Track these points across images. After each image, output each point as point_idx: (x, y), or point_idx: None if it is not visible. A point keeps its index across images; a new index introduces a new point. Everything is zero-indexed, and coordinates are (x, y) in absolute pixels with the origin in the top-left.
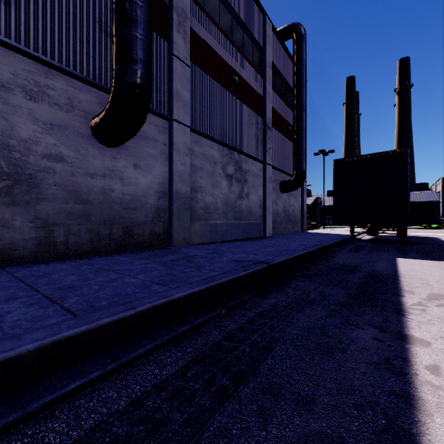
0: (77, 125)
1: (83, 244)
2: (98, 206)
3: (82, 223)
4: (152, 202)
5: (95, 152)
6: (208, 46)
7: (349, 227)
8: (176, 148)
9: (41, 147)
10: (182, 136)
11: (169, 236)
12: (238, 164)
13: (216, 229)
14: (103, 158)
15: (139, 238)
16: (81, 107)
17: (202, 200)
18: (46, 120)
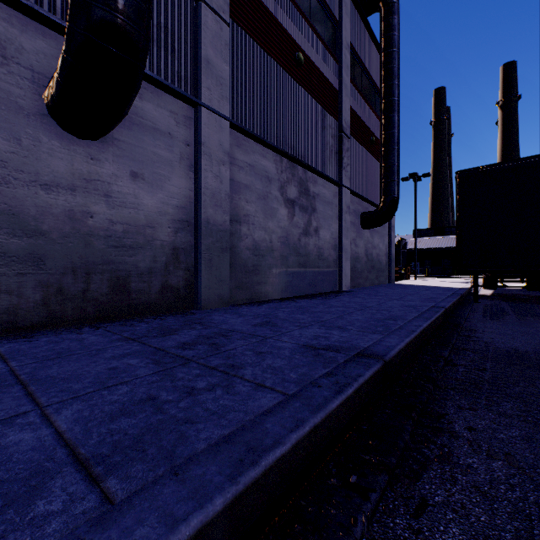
0: (15, 92)
1: (29, 310)
2: (61, 241)
3: (27, 271)
4: (166, 237)
5: (54, 146)
6: (258, 1)
7: (470, 277)
8: (206, 151)
9: None
10: (215, 132)
11: (195, 293)
12: (304, 185)
13: (271, 280)
14: (70, 157)
15: (140, 298)
16: (24, 61)
17: (248, 237)
18: None
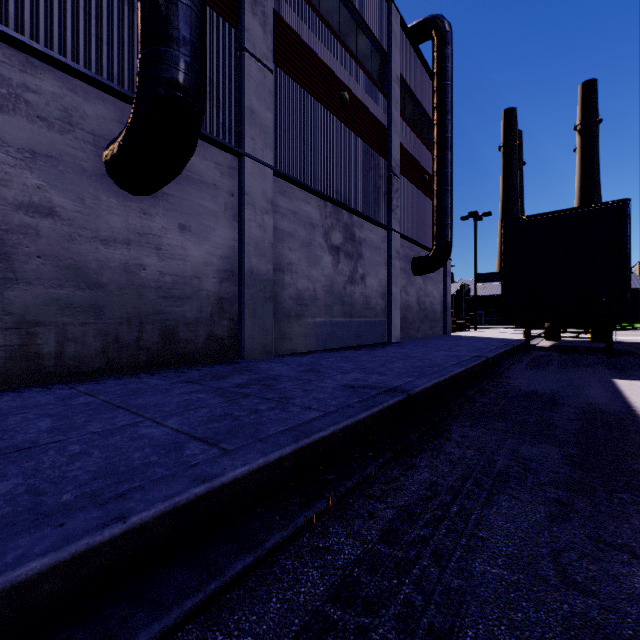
0: (79, 155)
1: (91, 357)
2: (118, 293)
3: (89, 321)
4: (211, 287)
5: (112, 203)
6: (302, 42)
7: (522, 327)
8: (250, 201)
9: (13, 190)
10: (259, 181)
11: (239, 343)
12: (349, 230)
13: (315, 331)
14: (125, 213)
15: (188, 347)
16: (87, 127)
17: (292, 286)
18: (23, 144)
